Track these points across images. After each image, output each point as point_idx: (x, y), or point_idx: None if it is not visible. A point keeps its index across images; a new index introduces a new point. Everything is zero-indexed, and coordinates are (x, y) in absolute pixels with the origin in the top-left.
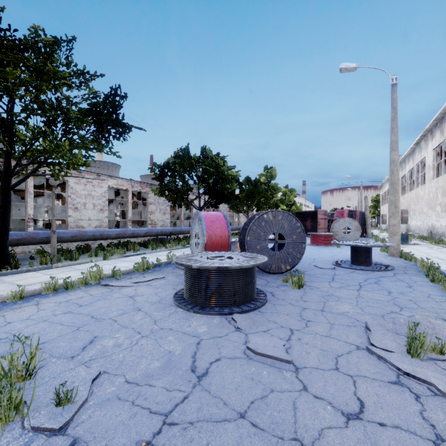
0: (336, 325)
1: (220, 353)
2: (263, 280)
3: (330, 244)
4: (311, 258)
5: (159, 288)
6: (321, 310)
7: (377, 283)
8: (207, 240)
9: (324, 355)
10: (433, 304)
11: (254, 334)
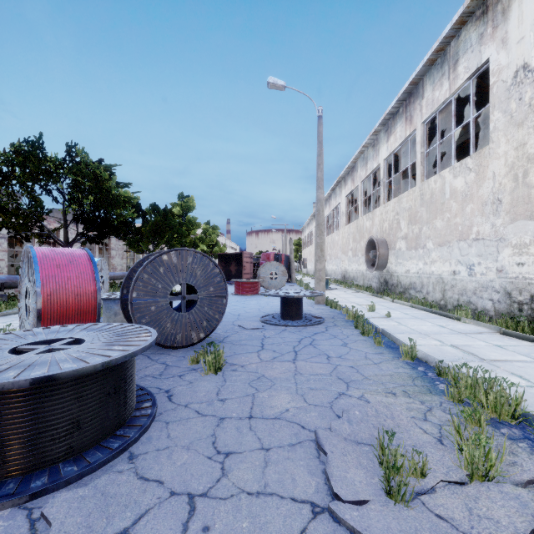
0: (274, 450)
1: None
2: (159, 364)
3: (257, 293)
4: (236, 313)
5: None
6: (249, 417)
7: (313, 345)
8: (44, 301)
9: None
10: (375, 369)
11: None
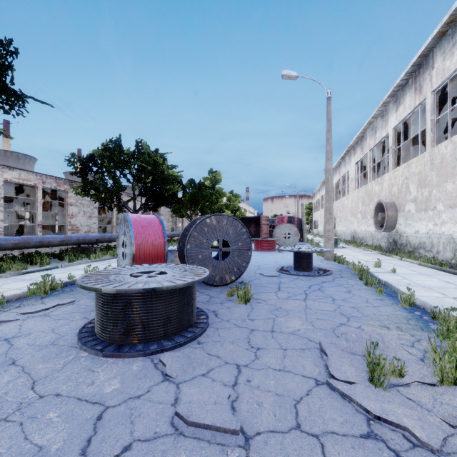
0: (289, 350)
1: (132, 433)
2: (206, 295)
3: (273, 250)
4: (256, 265)
5: (61, 319)
6: (271, 330)
7: (321, 290)
8: (136, 249)
9: (280, 404)
10: (374, 310)
11: (189, 383)
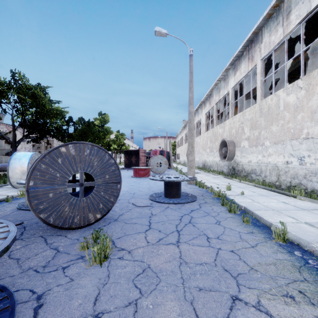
0: None
1: None
2: (51, 250)
3: (148, 176)
4: (132, 192)
5: None
6: None
7: (192, 224)
8: None
9: None
10: (256, 255)
11: None
